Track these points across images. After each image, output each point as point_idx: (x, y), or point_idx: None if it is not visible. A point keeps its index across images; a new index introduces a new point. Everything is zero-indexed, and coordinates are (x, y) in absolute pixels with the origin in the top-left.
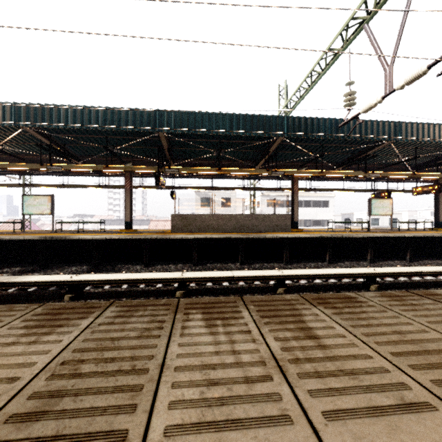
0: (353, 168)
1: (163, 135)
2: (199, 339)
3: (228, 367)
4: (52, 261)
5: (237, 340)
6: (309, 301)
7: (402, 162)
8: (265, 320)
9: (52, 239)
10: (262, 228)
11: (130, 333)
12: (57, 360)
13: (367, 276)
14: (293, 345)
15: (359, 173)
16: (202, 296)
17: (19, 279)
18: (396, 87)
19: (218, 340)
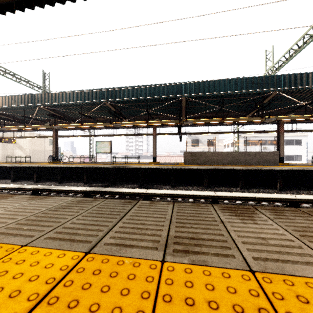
0: None
1: (184, 99)
2: None
3: None
4: (116, 180)
5: None
6: None
7: None
8: None
9: (118, 167)
10: (254, 162)
11: (308, 225)
12: (294, 234)
13: None
14: None
15: None
16: None
17: (118, 190)
18: None
19: None
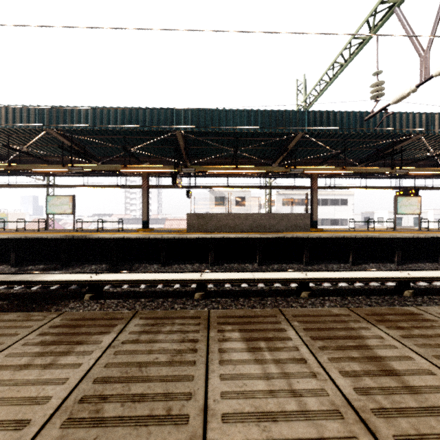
0: (377, 164)
1: (180, 134)
2: (243, 369)
3: (293, 418)
4: (73, 259)
5: (293, 372)
6: (364, 317)
7: (433, 157)
8: (319, 344)
9: (73, 238)
10: (280, 228)
11: (159, 356)
12: (75, 395)
13: (400, 281)
14: (368, 385)
15: (385, 169)
16: (221, 299)
17: (42, 278)
18: (433, 73)
19: (268, 372)
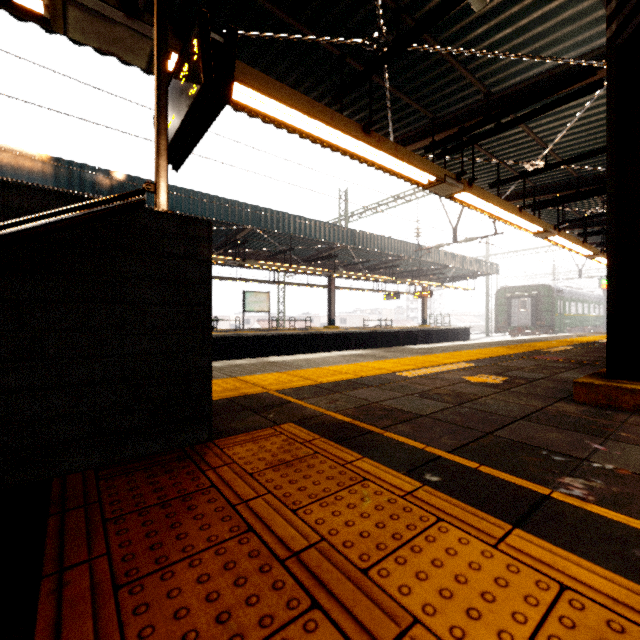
0: None
1: None
2: None
3: None
4: None
5: None
6: None
7: None
8: None
9: None
10: None
11: None
12: None
13: None
14: None
15: None
16: None
17: None
18: None
19: None
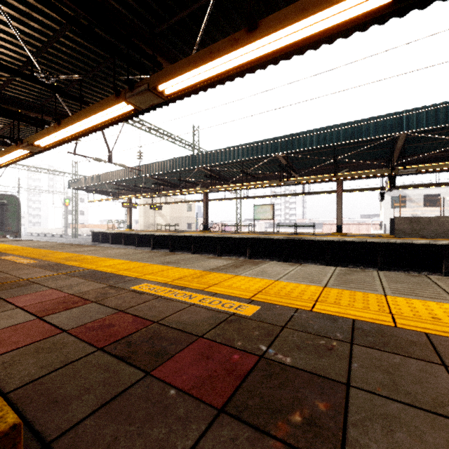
0: None
1: (404, 135)
2: None
3: None
4: (289, 256)
5: None
6: None
7: None
8: None
9: (294, 239)
10: None
11: None
12: None
13: None
14: None
15: None
16: None
17: None
18: None
19: None
